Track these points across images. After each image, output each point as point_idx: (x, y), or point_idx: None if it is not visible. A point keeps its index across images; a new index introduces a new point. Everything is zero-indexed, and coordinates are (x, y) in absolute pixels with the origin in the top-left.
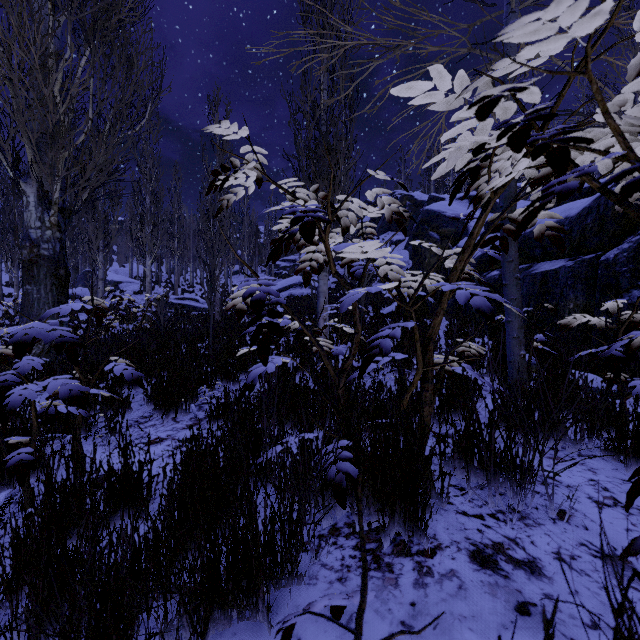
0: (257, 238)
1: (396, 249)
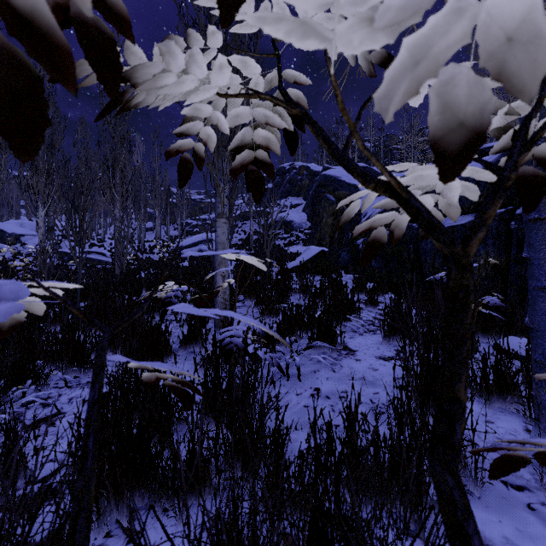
0: (169, 197)
1: (295, 211)
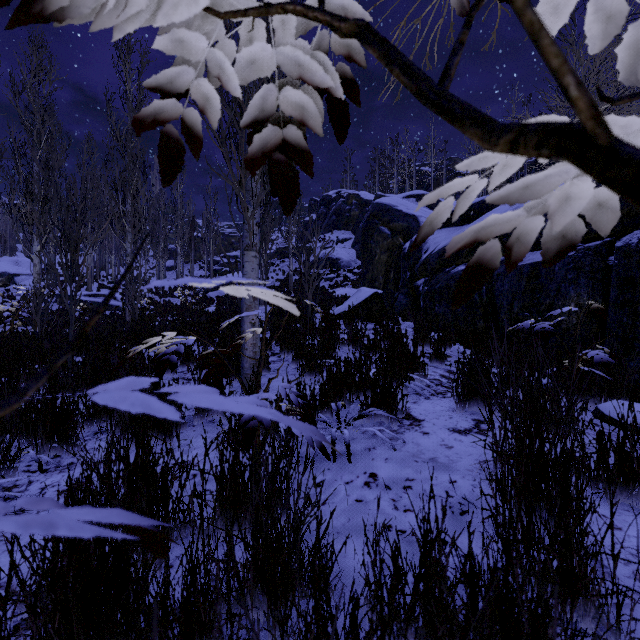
0: (193, 230)
1: (343, 247)
